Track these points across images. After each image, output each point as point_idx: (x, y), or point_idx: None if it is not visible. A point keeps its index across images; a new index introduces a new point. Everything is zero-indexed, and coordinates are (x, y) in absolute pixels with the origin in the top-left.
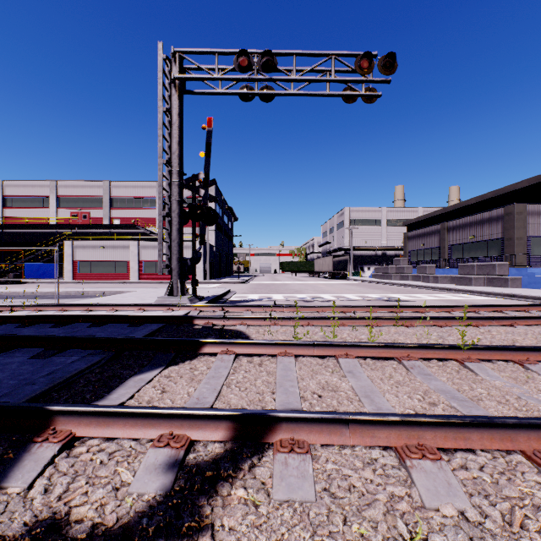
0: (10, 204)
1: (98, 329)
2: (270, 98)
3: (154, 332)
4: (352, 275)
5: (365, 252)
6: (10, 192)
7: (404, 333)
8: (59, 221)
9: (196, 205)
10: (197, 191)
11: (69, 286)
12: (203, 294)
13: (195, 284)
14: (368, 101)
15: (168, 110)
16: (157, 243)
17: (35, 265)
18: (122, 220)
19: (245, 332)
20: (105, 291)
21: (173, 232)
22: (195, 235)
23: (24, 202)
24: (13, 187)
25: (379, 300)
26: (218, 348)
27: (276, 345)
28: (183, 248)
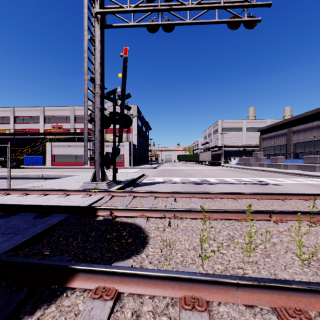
0: (18, 121)
1: (2, 221)
2: (171, 29)
3: (51, 227)
4: (223, 163)
5: (232, 148)
6: (18, 114)
7: (319, 234)
8: (45, 131)
9: (114, 112)
10: (115, 101)
11: (46, 170)
12: (123, 178)
13: (115, 171)
14: (249, 26)
15: (92, 38)
16: None
17: (29, 157)
18: (81, 129)
19: (144, 228)
20: (61, 174)
21: (96, 132)
22: (115, 135)
23: (25, 120)
24: (19, 111)
25: (253, 183)
26: (93, 280)
27: (178, 280)
28: None
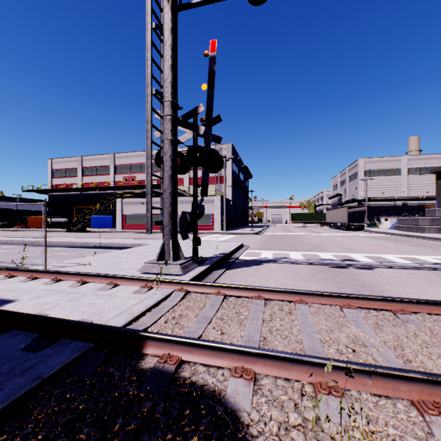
0: (86, 173)
1: None
2: None
3: (36, 388)
4: (367, 226)
5: (382, 203)
6: (86, 164)
7: None
8: (116, 184)
9: (195, 146)
10: (196, 129)
11: (114, 235)
12: (210, 251)
13: (196, 243)
14: None
15: (158, 26)
16: (183, 199)
17: (97, 218)
18: (158, 181)
19: (247, 424)
20: (126, 243)
21: (164, 179)
22: (196, 184)
23: (94, 171)
24: (87, 160)
25: None
26: None
27: None
28: (204, 203)
